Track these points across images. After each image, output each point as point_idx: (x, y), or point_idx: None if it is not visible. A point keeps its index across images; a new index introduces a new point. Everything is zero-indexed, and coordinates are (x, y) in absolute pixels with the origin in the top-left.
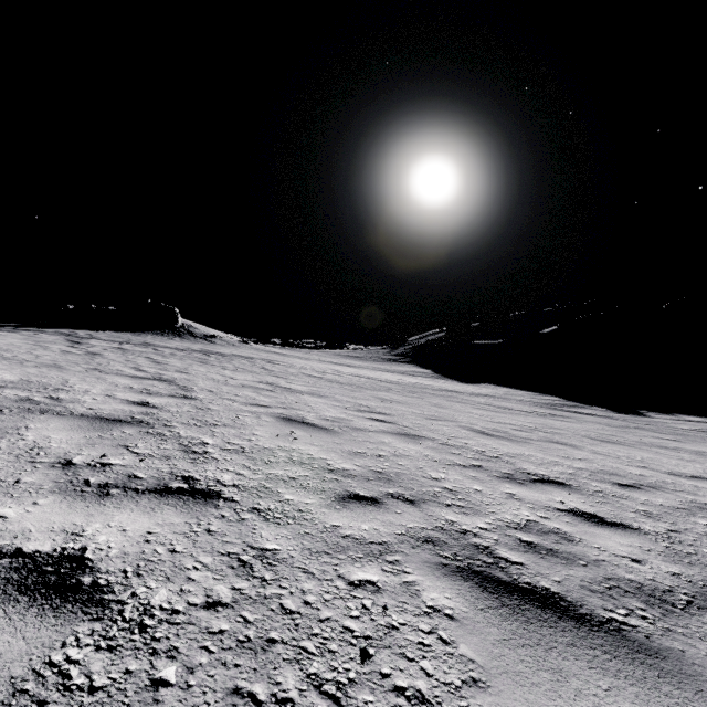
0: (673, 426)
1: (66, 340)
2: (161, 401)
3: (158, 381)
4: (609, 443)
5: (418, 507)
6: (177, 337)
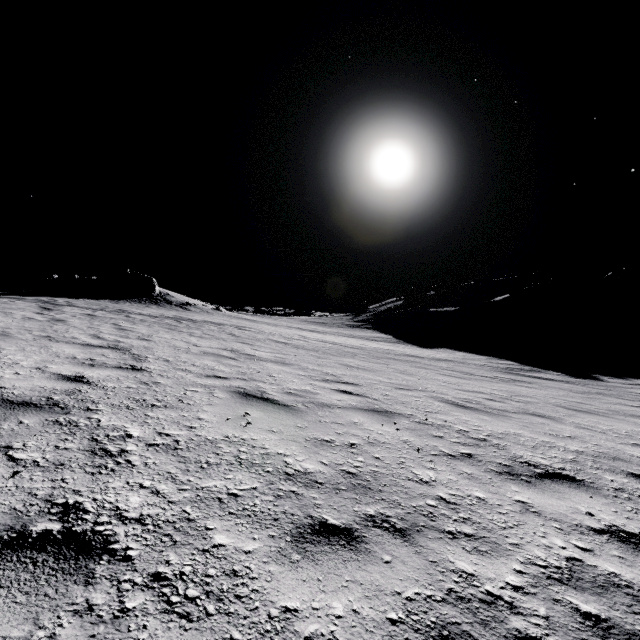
0: (632, 391)
1: (38, 307)
2: (101, 374)
3: (111, 350)
4: (584, 413)
5: (412, 544)
6: (154, 305)
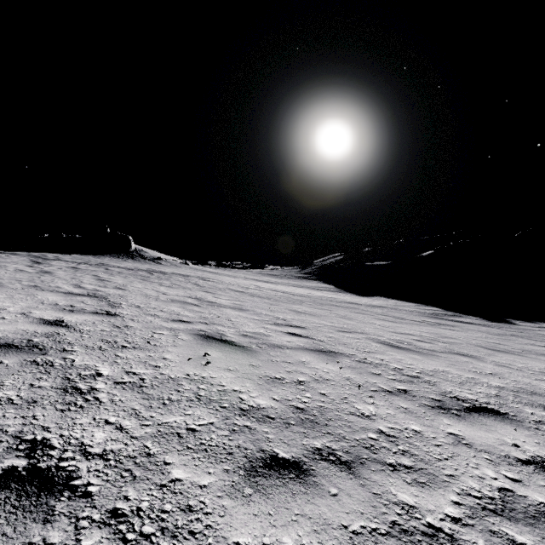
0: (540, 333)
1: (30, 261)
2: (79, 319)
3: (90, 297)
4: (501, 352)
5: (357, 477)
6: (130, 259)
